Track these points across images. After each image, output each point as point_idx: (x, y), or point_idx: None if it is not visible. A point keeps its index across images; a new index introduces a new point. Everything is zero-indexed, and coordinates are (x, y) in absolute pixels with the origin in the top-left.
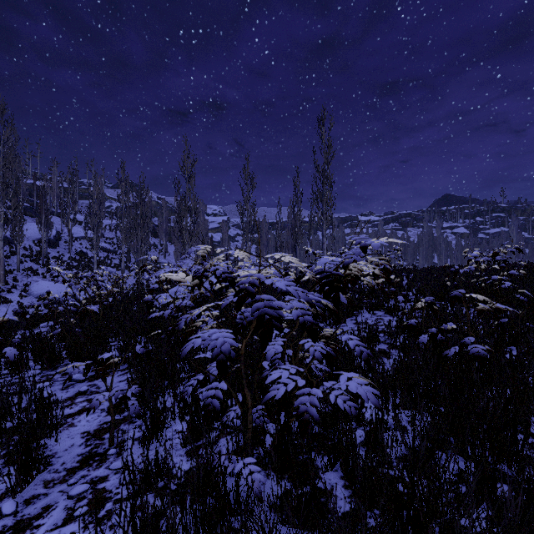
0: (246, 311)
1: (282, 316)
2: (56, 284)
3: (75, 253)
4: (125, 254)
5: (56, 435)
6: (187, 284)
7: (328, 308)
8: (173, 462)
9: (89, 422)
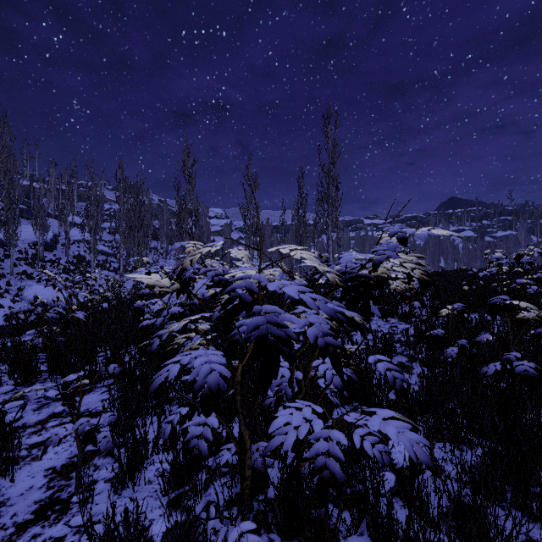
0: (244, 324)
1: (293, 337)
2: (51, 288)
3: (73, 256)
4: (125, 257)
5: (12, 475)
6: (165, 290)
7: (350, 320)
8: (149, 518)
9: (58, 454)
